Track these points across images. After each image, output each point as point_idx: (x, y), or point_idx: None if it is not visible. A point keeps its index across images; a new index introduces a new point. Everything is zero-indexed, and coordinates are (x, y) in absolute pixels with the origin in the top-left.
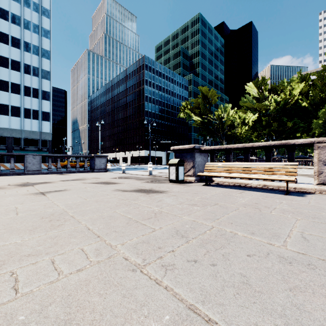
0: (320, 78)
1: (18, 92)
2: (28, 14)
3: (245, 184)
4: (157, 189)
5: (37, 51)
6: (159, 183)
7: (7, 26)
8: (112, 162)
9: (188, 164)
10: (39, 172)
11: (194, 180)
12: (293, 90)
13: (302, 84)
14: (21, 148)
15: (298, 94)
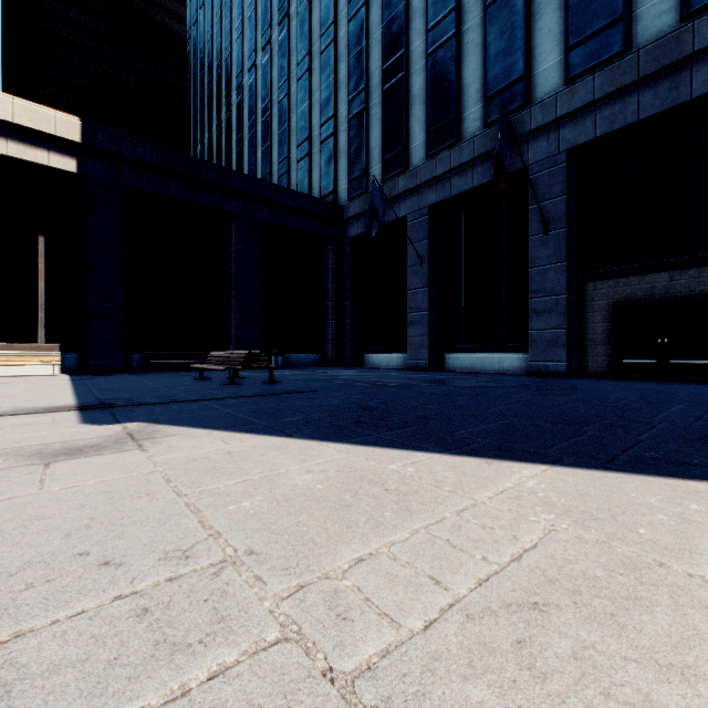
0: None
1: None
2: None
3: None
4: None
5: None
6: None
7: None
8: None
9: None
10: None
11: None
12: None
13: None
14: None
15: None
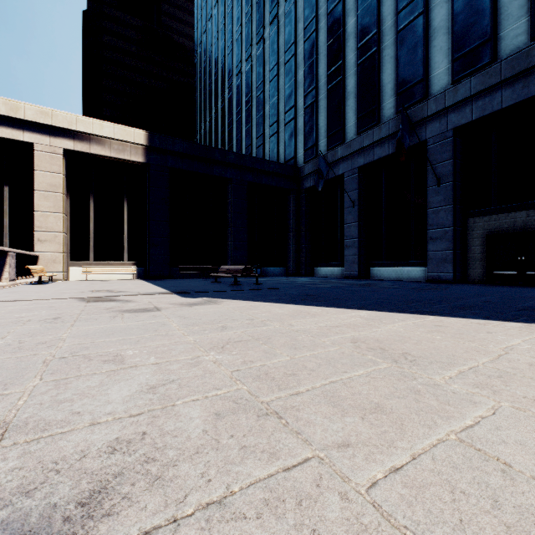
0: None
1: None
2: None
3: None
4: None
5: None
6: None
7: None
8: None
9: None
10: None
11: None
12: None
13: None
14: None
15: None
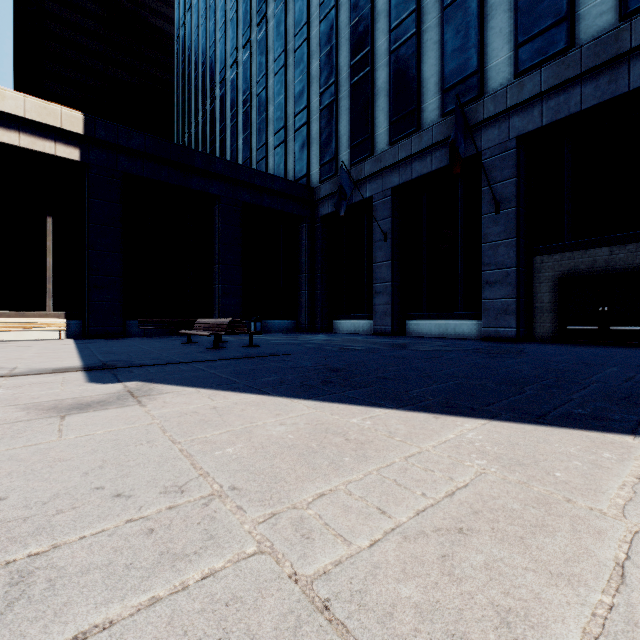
0: None
1: None
2: None
3: None
4: None
5: None
6: None
7: None
8: None
9: None
10: None
11: None
12: None
13: None
14: None
15: None
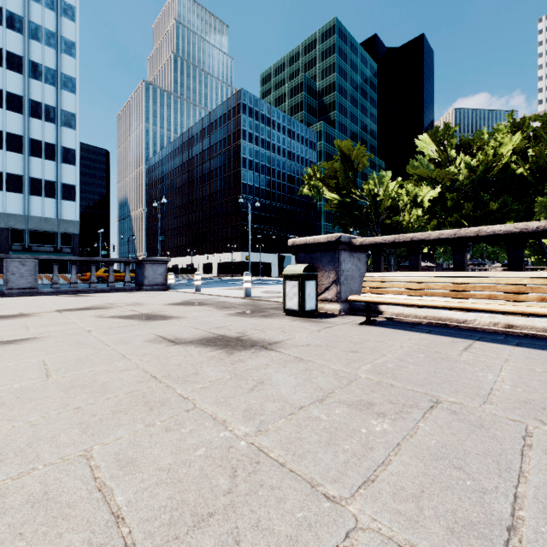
0: (546, 126)
1: (19, 149)
2: (38, 12)
3: (459, 322)
4: (257, 335)
5: (53, 78)
6: (262, 318)
7: (0, 34)
8: (186, 273)
9: (325, 275)
10: (33, 291)
11: (339, 309)
12: (499, 147)
13: (516, 135)
14: (25, 248)
15: (509, 153)
